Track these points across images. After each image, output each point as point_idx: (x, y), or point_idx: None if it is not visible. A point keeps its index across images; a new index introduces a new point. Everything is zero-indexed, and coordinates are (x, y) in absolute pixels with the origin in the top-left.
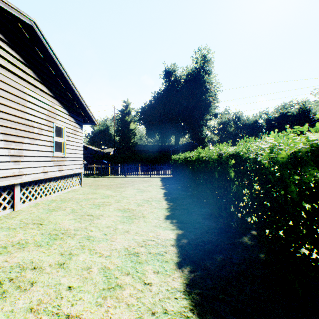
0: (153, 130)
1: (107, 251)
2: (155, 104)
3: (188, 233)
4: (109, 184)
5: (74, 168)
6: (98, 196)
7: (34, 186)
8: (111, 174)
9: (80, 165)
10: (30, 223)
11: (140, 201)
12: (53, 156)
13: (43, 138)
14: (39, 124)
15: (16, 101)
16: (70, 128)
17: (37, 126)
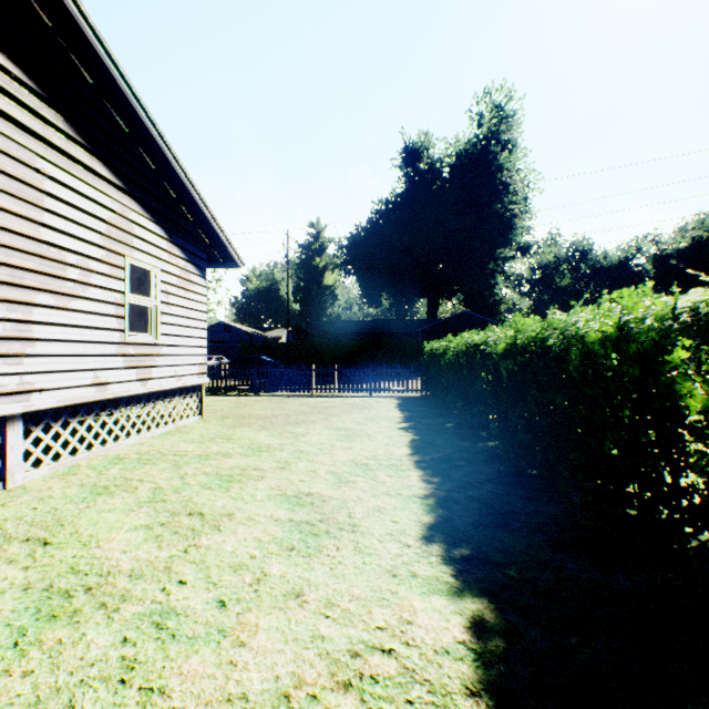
0: (376, 288)
1: (207, 708)
2: (382, 227)
3: (517, 616)
4: (271, 414)
5: (183, 374)
6: (236, 448)
7: (94, 416)
8: (278, 387)
9: (199, 365)
10: (16, 537)
11: (346, 468)
12: (124, 343)
13: (94, 294)
14: (82, 257)
15: (11, 192)
16: (170, 274)
17: (75, 263)
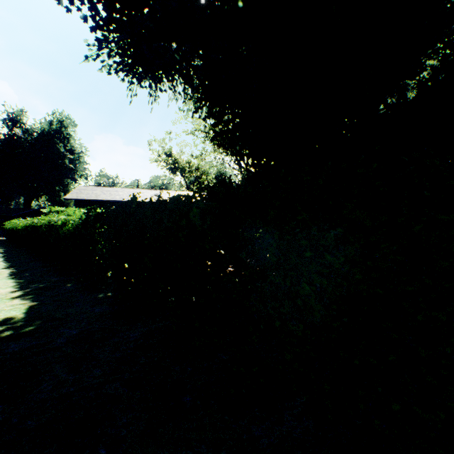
0: None
1: None
2: None
3: (2, 243)
4: None
5: None
6: None
7: None
8: None
9: None
10: None
11: None
12: None
13: None
14: None
15: None
16: None
17: None
